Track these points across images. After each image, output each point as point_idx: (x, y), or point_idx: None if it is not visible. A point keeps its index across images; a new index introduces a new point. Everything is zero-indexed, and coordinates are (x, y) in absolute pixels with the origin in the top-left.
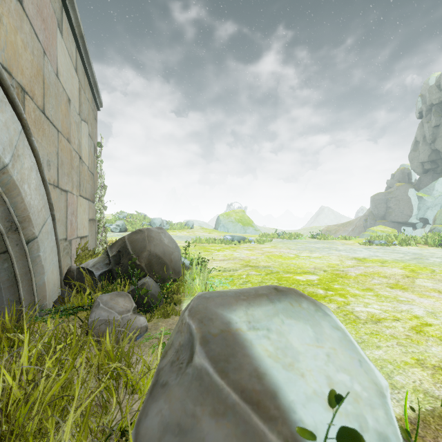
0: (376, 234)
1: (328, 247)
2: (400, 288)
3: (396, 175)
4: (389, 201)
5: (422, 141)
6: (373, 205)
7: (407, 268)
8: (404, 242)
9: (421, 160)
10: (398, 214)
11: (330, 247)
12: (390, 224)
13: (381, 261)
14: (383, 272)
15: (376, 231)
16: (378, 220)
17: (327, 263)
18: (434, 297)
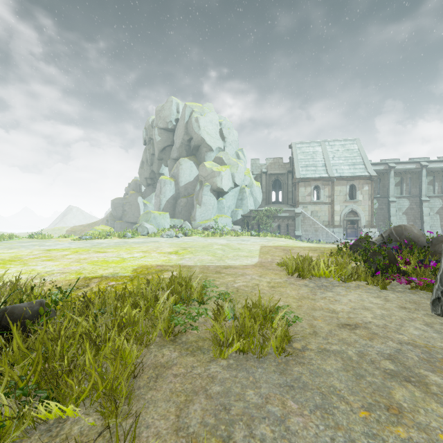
0: (97, 232)
1: (36, 244)
2: (48, 260)
3: (132, 184)
4: (125, 205)
5: (146, 162)
6: (113, 208)
7: (75, 251)
8: (103, 236)
9: (146, 176)
10: (131, 216)
11: (38, 244)
12: (125, 224)
13: (66, 249)
14: (54, 255)
15: (97, 229)
16: (117, 221)
17: (14, 255)
18: (61, 261)
